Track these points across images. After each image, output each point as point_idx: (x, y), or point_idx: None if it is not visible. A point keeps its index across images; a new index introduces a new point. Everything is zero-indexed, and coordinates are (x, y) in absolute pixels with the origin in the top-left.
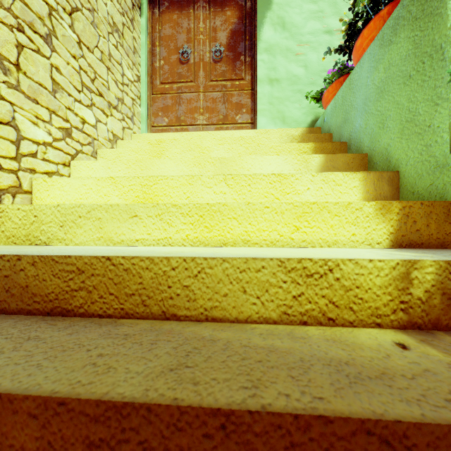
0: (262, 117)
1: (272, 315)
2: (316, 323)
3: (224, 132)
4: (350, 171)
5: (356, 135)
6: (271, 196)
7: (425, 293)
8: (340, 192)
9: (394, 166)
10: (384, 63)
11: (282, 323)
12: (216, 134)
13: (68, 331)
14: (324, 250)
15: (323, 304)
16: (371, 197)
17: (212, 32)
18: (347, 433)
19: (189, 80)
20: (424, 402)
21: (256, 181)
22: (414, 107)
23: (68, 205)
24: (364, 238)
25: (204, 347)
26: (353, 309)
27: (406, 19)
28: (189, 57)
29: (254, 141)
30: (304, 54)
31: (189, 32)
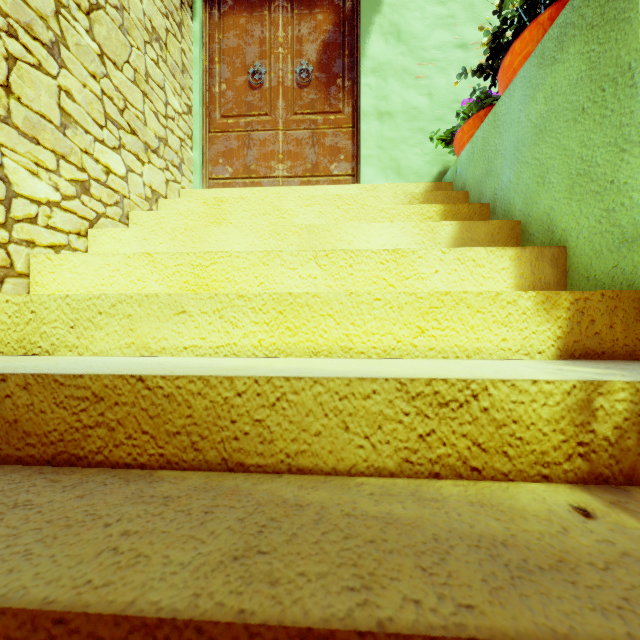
0: (368, 166)
1: (387, 463)
2: (453, 476)
3: (313, 188)
4: (495, 246)
5: (503, 194)
6: (383, 282)
7: (614, 430)
8: (482, 276)
9: (560, 239)
10: (545, 91)
11: (402, 475)
12: (302, 190)
13: (77, 492)
14: (462, 363)
15: (464, 447)
16: (527, 284)
17: (296, 44)
18: None
19: (262, 113)
20: (629, 610)
21: (361, 260)
22: (590, 154)
23: (81, 295)
24: (520, 345)
25: (285, 518)
26: (508, 454)
27: (578, 27)
28: (262, 79)
29: (356, 201)
30: (428, 77)
31: (263, 44)
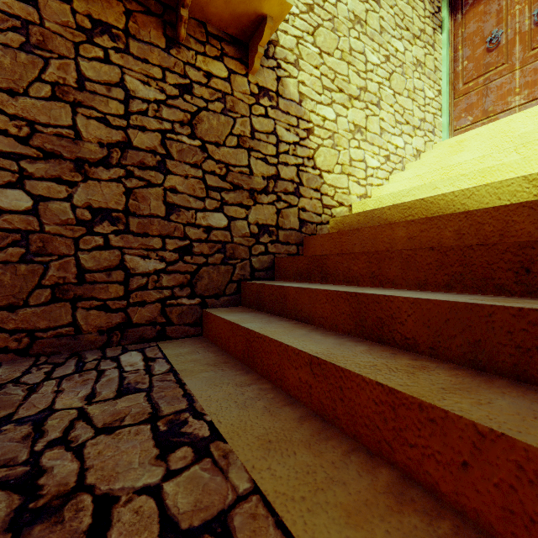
0: None
1: None
2: None
3: None
4: None
5: None
6: None
7: None
8: None
9: None
10: None
11: None
12: (535, 110)
13: None
14: None
15: None
16: None
17: None
18: (514, 208)
19: (499, 65)
20: None
21: None
22: None
23: (396, 192)
24: None
25: None
26: None
27: None
28: (499, 40)
29: None
30: None
31: (500, 13)
